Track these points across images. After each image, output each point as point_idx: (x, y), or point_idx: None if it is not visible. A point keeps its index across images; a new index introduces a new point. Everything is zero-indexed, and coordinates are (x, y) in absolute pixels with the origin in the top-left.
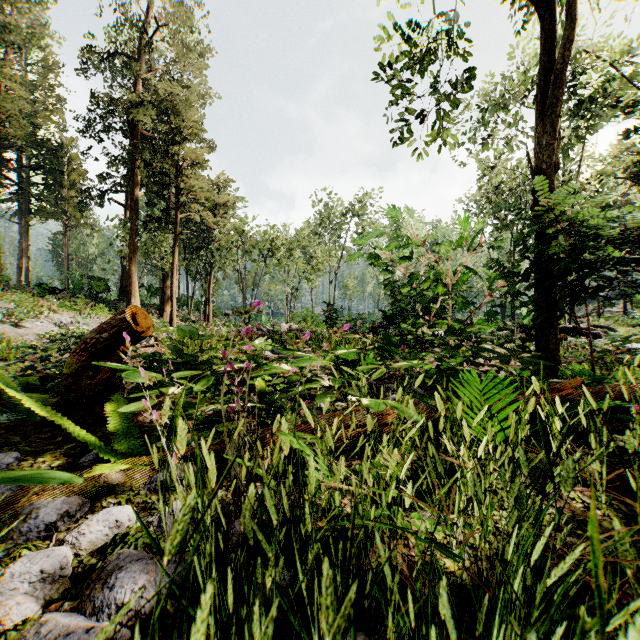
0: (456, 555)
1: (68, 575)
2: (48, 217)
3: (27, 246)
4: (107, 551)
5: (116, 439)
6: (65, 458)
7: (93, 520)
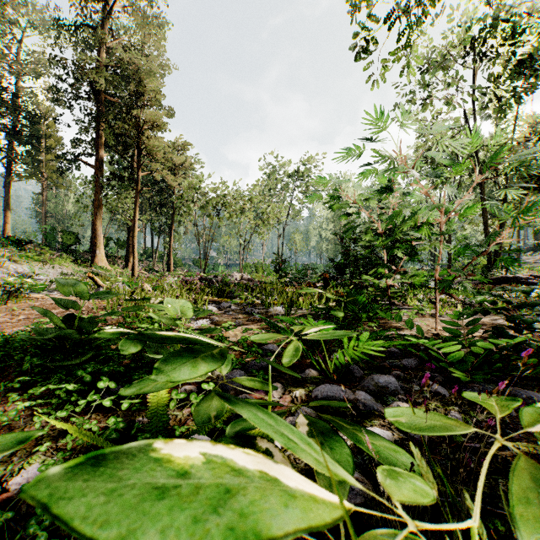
0: None
1: None
2: (27, 178)
3: (9, 204)
4: None
5: None
6: None
7: None
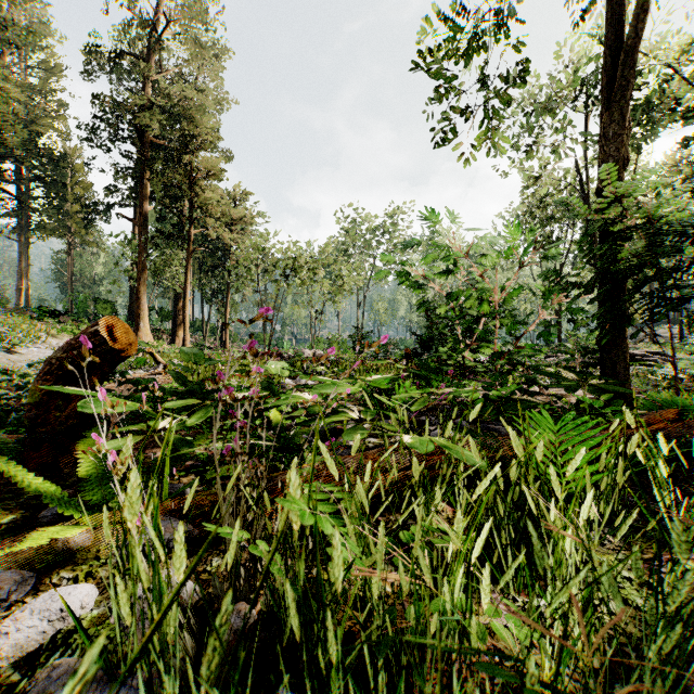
0: None
1: None
2: (50, 234)
3: (27, 266)
4: (39, 660)
5: (87, 487)
6: (22, 511)
7: (26, 610)
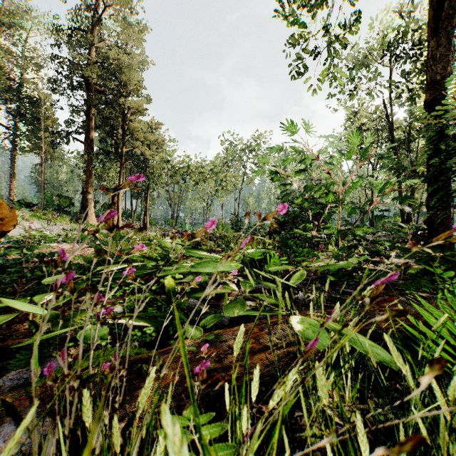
0: None
1: None
2: (29, 152)
3: (14, 173)
4: None
5: None
6: None
7: None
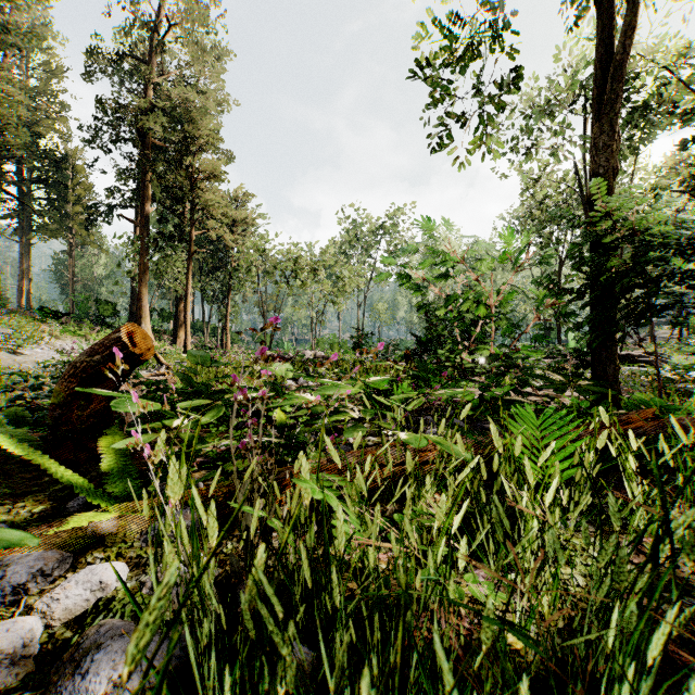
0: (535, 642)
1: (34, 654)
2: (51, 235)
3: (28, 266)
4: (86, 621)
5: (110, 480)
6: (50, 502)
7: (71, 581)
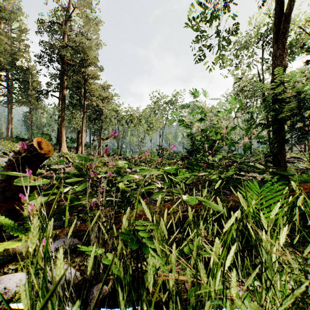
0: None
1: None
2: (21, 104)
3: (11, 118)
4: None
5: (28, 221)
6: None
7: None
